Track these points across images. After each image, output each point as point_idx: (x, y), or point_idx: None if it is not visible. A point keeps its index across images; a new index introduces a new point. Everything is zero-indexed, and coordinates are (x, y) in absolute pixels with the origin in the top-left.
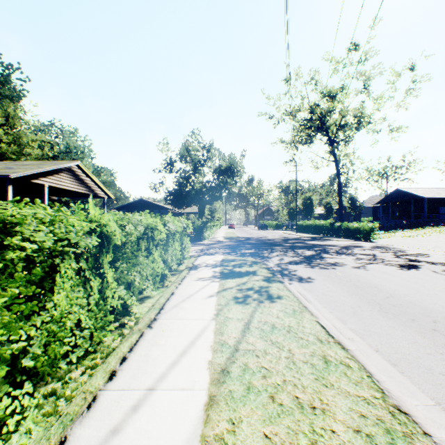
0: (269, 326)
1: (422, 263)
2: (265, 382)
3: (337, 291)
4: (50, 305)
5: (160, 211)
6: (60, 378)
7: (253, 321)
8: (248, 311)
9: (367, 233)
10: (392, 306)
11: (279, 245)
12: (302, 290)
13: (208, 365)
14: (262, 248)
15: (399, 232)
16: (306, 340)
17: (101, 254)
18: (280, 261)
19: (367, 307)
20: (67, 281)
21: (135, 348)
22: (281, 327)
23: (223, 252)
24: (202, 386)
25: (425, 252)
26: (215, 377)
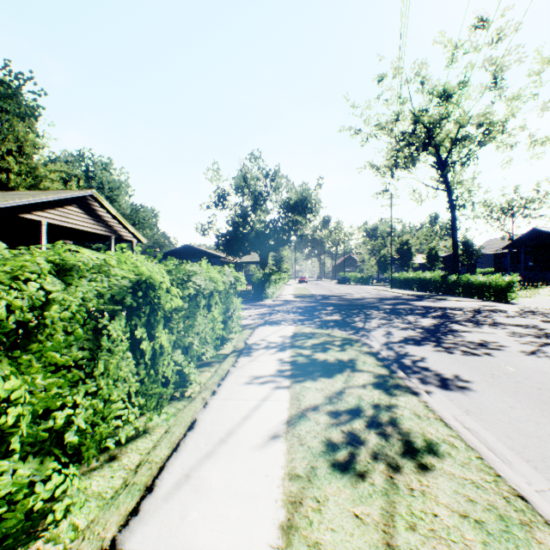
0: None
1: None
2: None
3: (545, 422)
4: None
5: (210, 261)
6: None
7: None
8: (373, 513)
9: (502, 291)
10: None
11: (374, 307)
12: (464, 415)
13: None
14: (351, 313)
15: (544, 289)
16: None
17: None
18: (388, 338)
19: None
20: None
21: None
22: None
23: (294, 318)
24: None
25: None
26: None
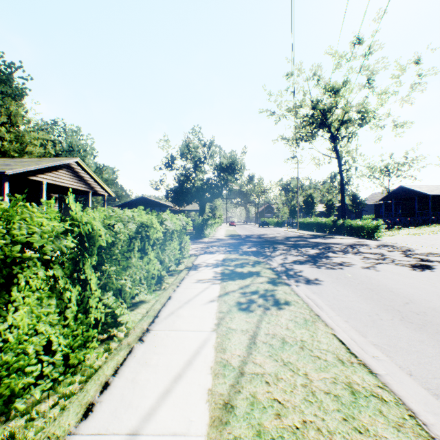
0: (278, 340)
1: (435, 263)
2: (279, 423)
3: (350, 295)
4: (3, 327)
5: (161, 209)
6: (25, 412)
7: (259, 334)
8: (253, 320)
9: (371, 231)
10: (415, 314)
11: (281, 243)
12: (311, 294)
13: (208, 396)
14: (264, 246)
15: (403, 230)
16: (324, 360)
17: (81, 257)
18: (284, 261)
19: (387, 315)
20: (30, 294)
21: (120, 370)
22: (292, 341)
23: (224, 250)
24: (200, 429)
25: (435, 251)
26: (216, 416)
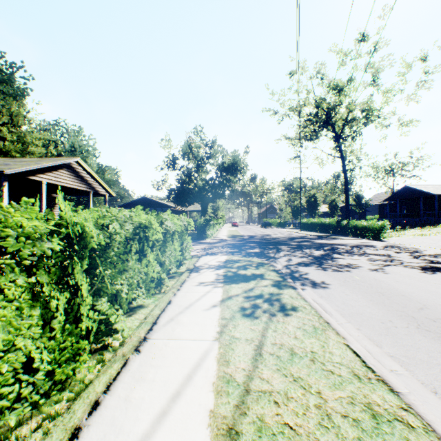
0: (287, 351)
1: None
2: None
3: (359, 300)
4: None
5: (163, 209)
6: (3, 438)
7: (266, 343)
8: (258, 328)
9: (377, 232)
10: (432, 321)
11: (284, 244)
12: (318, 298)
13: (209, 419)
14: (267, 247)
15: (409, 230)
16: (338, 375)
17: (70, 261)
18: (288, 262)
19: (401, 323)
20: (5, 304)
21: (113, 386)
22: (302, 353)
23: (226, 251)
24: None
25: None
26: None
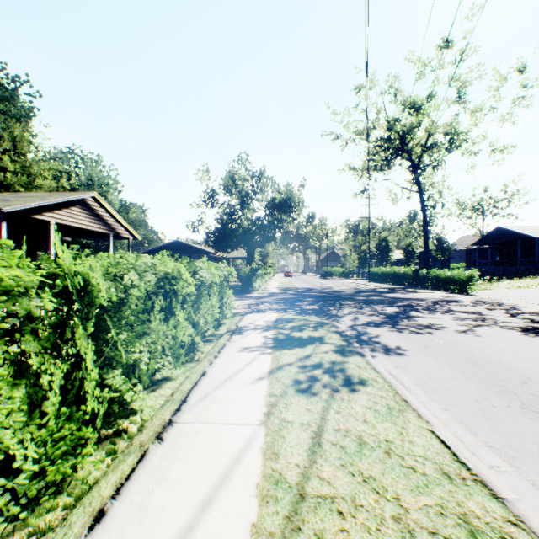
0: (354, 440)
1: None
2: None
3: (445, 371)
4: None
5: (199, 256)
6: None
7: (326, 429)
8: (317, 407)
9: (463, 284)
10: None
11: (349, 298)
12: (393, 368)
13: (251, 537)
14: (328, 303)
15: (503, 282)
16: (422, 474)
17: (70, 323)
18: (354, 322)
19: (501, 401)
20: None
21: (125, 488)
22: (373, 442)
23: (277, 308)
24: None
25: None
26: None
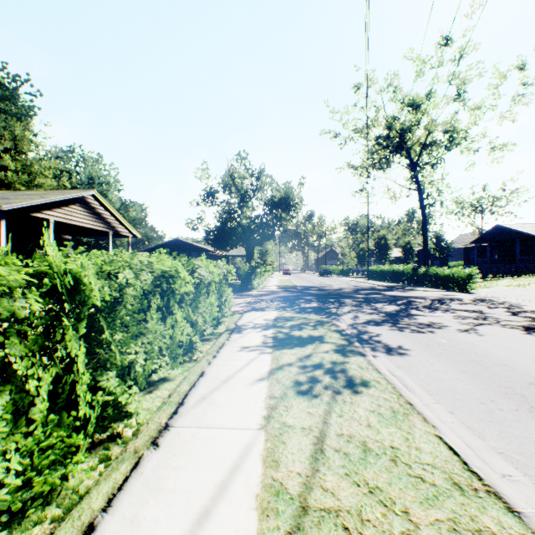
0: (358, 447)
1: None
2: None
3: (449, 371)
4: None
5: (199, 254)
6: None
7: (329, 434)
8: (318, 411)
9: (463, 282)
10: None
11: (348, 296)
12: (395, 368)
13: None
14: (327, 301)
15: (503, 280)
16: (431, 485)
17: (59, 324)
18: (354, 320)
19: (508, 404)
20: None
21: (116, 500)
22: (378, 449)
23: (277, 306)
24: None
25: None
26: None
